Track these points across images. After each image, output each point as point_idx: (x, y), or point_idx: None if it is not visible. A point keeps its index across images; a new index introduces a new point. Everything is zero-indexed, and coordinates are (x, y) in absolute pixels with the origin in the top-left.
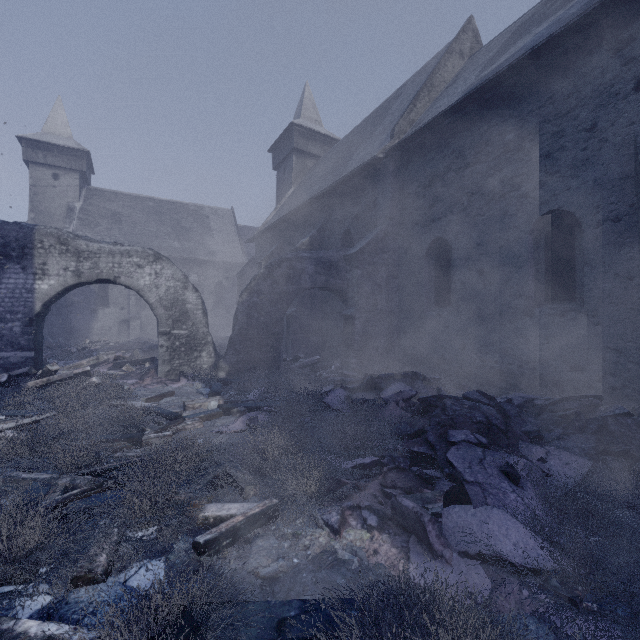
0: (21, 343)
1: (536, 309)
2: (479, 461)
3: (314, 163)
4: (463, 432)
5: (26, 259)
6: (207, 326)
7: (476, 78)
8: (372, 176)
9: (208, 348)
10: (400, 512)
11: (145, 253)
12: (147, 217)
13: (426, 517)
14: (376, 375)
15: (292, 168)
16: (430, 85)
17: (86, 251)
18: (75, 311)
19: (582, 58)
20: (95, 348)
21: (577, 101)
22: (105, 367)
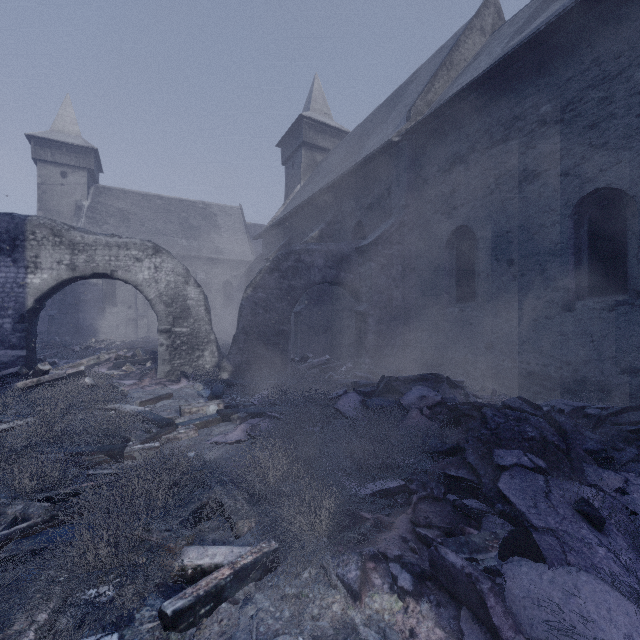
0: (12, 341)
1: (578, 303)
2: (544, 495)
3: (324, 157)
4: (513, 452)
5: (17, 251)
6: (210, 323)
7: (503, 49)
8: (386, 162)
9: (211, 347)
10: (443, 570)
11: (144, 245)
12: (155, 215)
13: (484, 584)
14: (394, 377)
15: (301, 162)
16: (449, 63)
17: (81, 243)
18: (82, 310)
19: (637, 9)
20: (99, 347)
21: (630, 60)
22: (105, 367)
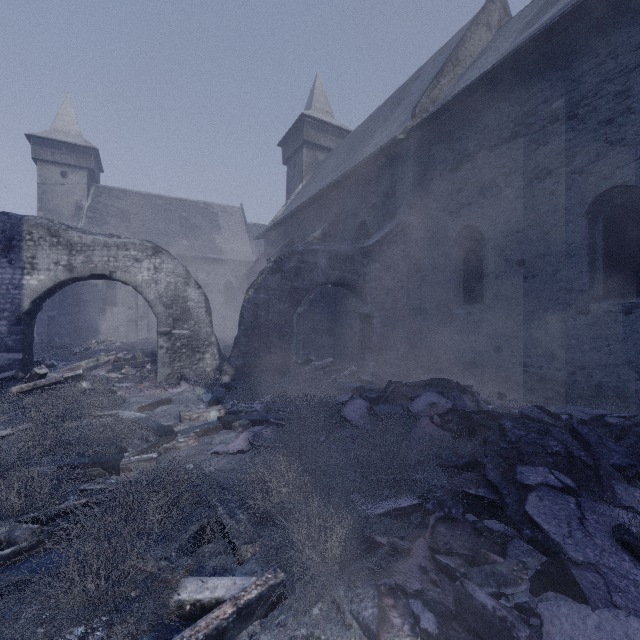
0: (8, 344)
1: (593, 305)
2: (578, 521)
3: (325, 156)
4: (538, 470)
5: (13, 252)
6: (211, 325)
7: (512, 43)
8: (391, 161)
9: (212, 349)
10: (472, 610)
11: (143, 246)
12: (155, 215)
13: (522, 631)
14: (401, 382)
15: (303, 161)
16: (455, 59)
17: (79, 243)
18: (83, 310)
19: None
20: (99, 348)
21: None
22: (104, 369)
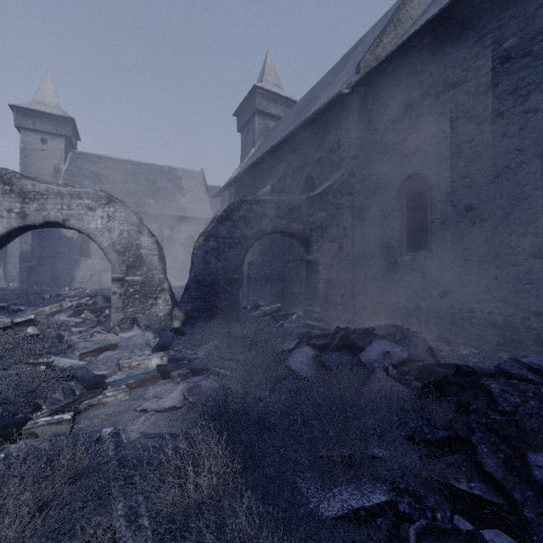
0: None
1: None
2: None
3: (275, 124)
4: None
5: None
6: (163, 272)
7: None
8: (335, 116)
9: (164, 295)
10: None
11: (97, 195)
12: (126, 177)
13: None
14: (349, 329)
15: (255, 128)
16: (396, 20)
17: (32, 192)
18: (60, 261)
19: None
20: (68, 295)
21: None
22: (66, 314)
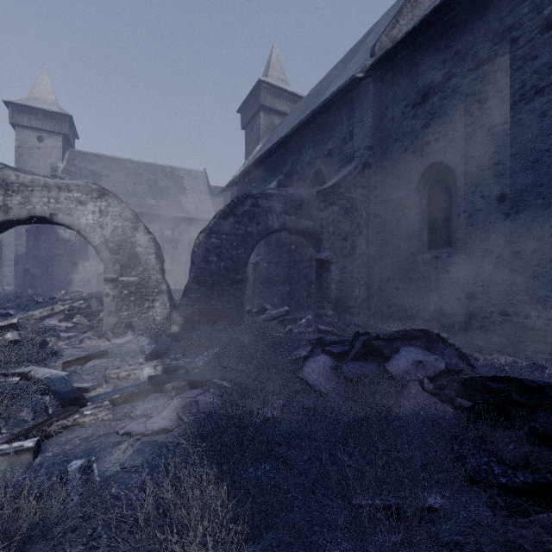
0: None
1: None
2: None
3: (281, 120)
4: None
5: None
6: (161, 273)
7: None
8: (348, 104)
9: (162, 298)
10: None
11: (88, 188)
12: (125, 177)
13: None
14: (370, 334)
15: (260, 125)
16: (414, 1)
17: (15, 183)
18: (56, 264)
19: None
20: (63, 298)
21: None
22: (57, 318)
